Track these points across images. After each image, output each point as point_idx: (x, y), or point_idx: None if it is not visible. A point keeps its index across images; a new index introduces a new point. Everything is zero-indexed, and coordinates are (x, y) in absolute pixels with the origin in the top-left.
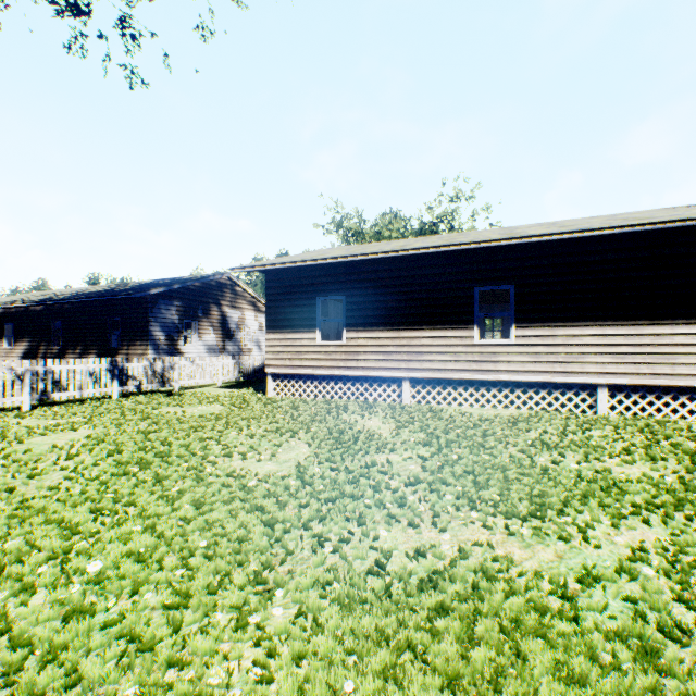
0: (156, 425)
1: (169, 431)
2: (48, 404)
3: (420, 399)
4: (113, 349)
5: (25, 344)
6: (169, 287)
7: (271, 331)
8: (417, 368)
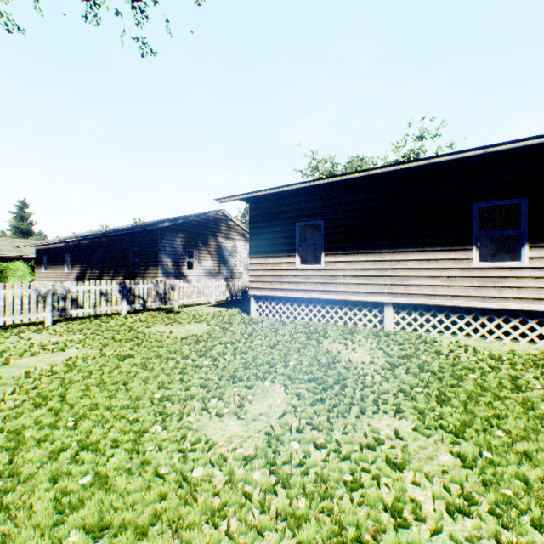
0: (137, 347)
1: (143, 357)
2: (71, 318)
3: (405, 326)
4: (134, 273)
5: (78, 269)
6: (174, 222)
7: (253, 256)
8: (401, 292)
